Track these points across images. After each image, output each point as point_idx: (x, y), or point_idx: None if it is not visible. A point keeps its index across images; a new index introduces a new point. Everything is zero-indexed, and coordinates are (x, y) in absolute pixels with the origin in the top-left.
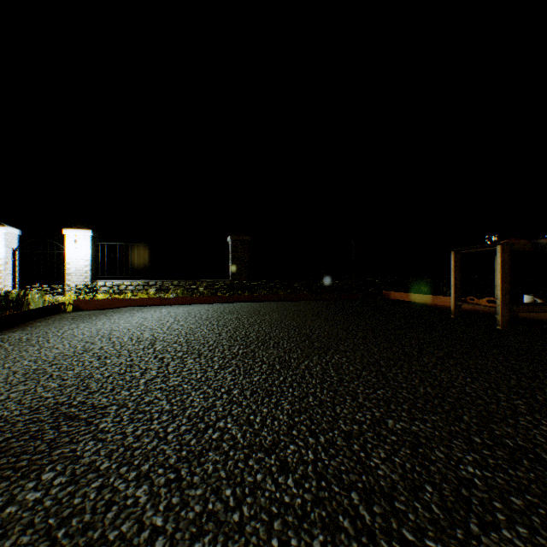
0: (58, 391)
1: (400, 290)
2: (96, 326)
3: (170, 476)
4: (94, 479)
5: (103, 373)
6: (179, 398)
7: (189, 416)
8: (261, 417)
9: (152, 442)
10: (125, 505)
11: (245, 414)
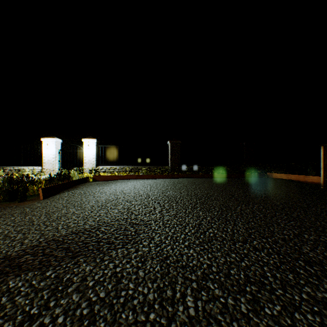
0: (120, 213)
1: (278, 172)
2: (112, 188)
3: (201, 247)
4: (166, 246)
5: (135, 207)
6: (181, 219)
7: (192, 226)
8: (230, 229)
9: (182, 235)
10: (188, 255)
11: (220, 227)
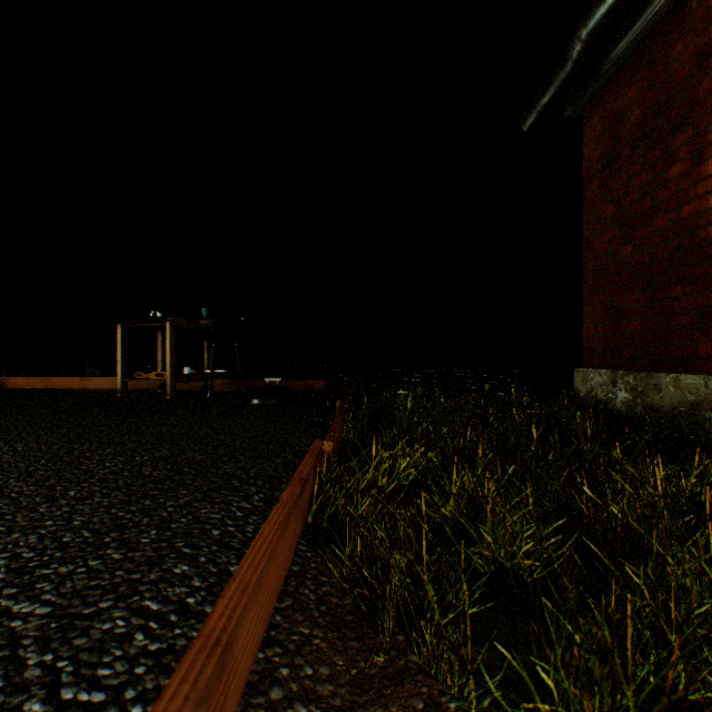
0: None
1: (22, 375)
2: None
3: None
4: None
5: None
6: None
7: None
8: None
9: None
10: None
11: None
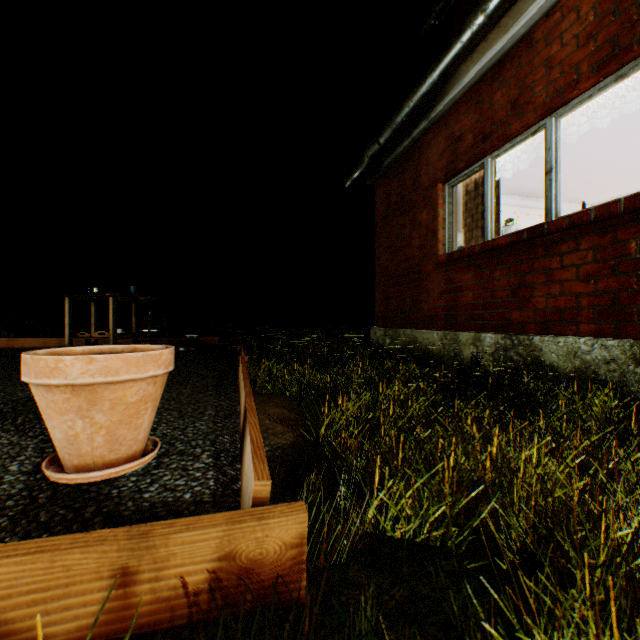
0: None
1: None
2: None
3: None
4: None
5: None
6: None
7: None
8: None
9: None
10: None
11: None
